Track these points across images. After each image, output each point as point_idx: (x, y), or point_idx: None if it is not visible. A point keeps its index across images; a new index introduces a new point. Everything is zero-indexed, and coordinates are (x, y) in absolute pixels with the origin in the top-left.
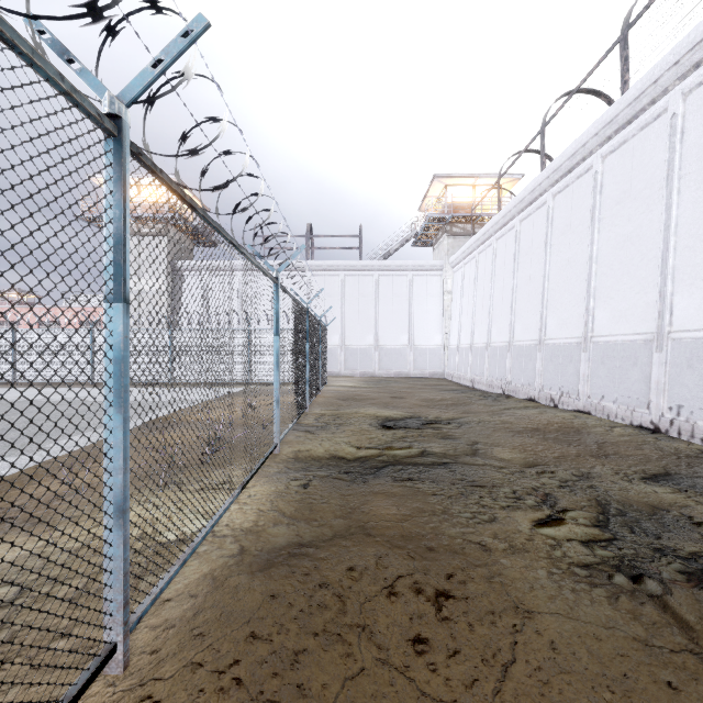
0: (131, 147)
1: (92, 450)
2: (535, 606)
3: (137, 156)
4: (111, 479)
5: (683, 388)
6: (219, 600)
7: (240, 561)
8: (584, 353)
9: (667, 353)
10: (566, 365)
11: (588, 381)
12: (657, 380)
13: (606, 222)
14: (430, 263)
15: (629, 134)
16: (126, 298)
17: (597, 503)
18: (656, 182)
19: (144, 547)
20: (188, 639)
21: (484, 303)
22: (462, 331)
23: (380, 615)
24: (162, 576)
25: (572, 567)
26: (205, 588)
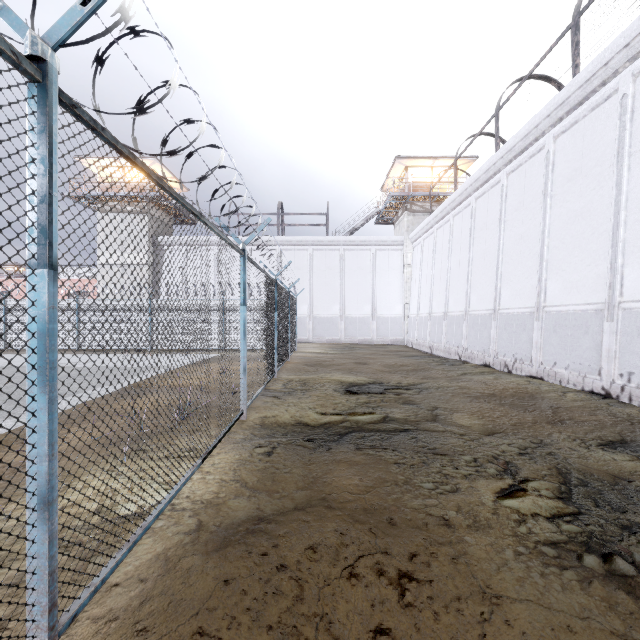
0: (61, 97)
1: (66, 416)
2: (503, 591)
3: (71, 108)
4: (35, 467)
5: (634, 355)
6: (169, 586)
7: (195, 539)
8: (537, 322)
9: (618, 322)
10: (519, 333)
11: (540, 349)
12: (608, 348)
13: (558, 198)
14: (391, 238)
15: (580, 115)
16: (53, 263)
17: (557, 472)
18: (606, 160)
19: (99, 522)
20: (130, 636)
21: (442, 275)
22: (422, 301)
23: (340, 602)
24: (112, 556)
25: (539, 544)
26: (157, 570)
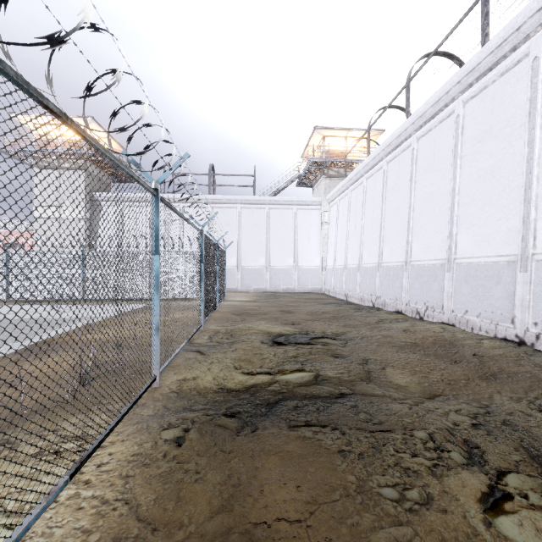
0: None
1: None
2: None
3: None
4: None
5: None
6: None
7: None
8: (448, 272)
9: (531, 273)
10: (430, 283)
11: (451, 297)
12: (522, 298)
13: (468, 158)
14: (311, 199)
15: (490, 80)
16: None
17: (527, 452)
18: (517, 120)
19: None
20: None
21: (356, 231)
22: (338, 254)
23: None
24: None
25: None
26: None
